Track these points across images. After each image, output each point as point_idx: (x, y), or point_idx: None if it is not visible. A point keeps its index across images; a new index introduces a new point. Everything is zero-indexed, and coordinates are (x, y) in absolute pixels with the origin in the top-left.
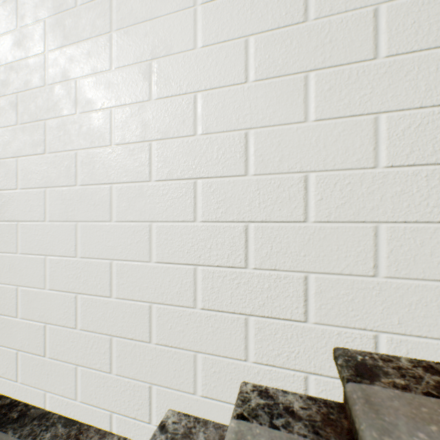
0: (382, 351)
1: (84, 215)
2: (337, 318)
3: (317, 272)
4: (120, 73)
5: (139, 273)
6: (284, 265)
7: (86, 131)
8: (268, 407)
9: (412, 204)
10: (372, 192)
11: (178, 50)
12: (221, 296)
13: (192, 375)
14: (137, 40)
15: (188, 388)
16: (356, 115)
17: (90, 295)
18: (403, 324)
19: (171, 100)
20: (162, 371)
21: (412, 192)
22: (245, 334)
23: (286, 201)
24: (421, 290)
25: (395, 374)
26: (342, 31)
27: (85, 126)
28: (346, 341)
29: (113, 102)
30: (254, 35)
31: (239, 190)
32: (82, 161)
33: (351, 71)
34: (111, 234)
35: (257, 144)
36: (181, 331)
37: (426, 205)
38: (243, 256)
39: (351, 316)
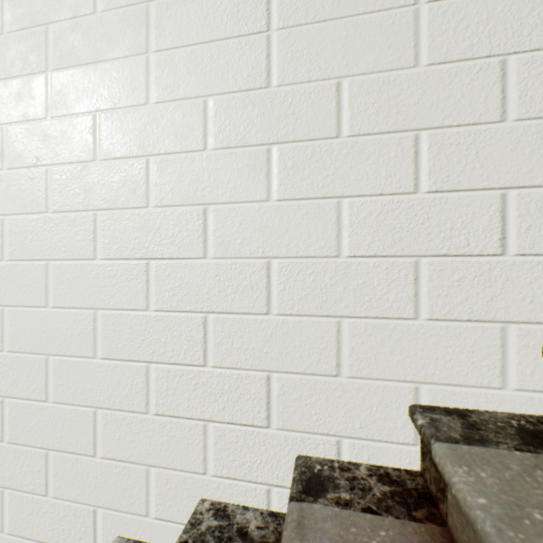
0: (345, 458)
1: (13, 298)
2: (301, 423)
3: (281, 371)
4: (59, 123)
5: (81, 371)
6: (246, 362)
7: (16, 193)
8: (220, 530)
9: (374, 298)
10: (335, 283)
11: (128, 103)
12: (177, 399)
13: (144, 493)
14: (79, 86)
15: (139, 510)
16: (319, 197)
17: (21, 399)
18: (365, 427)
19: (120, 163)
20: (109, 490)
21: (374, 285)
22: (203, 443)
23: (248, 289)
24: (382, 391)
25: (345, 487)
26: (305, 103)
27: (15, 185)
28: (310, 448)
29: (50, 159)
30: (214, 96)
31: (197, 275)
32: (10, 230)
33: (315, 148)
34: (47, 322)
35: (217, 223)
36: (132, 441)
37: (386, 300)
38: (201, 352)
39: (315, 420)
